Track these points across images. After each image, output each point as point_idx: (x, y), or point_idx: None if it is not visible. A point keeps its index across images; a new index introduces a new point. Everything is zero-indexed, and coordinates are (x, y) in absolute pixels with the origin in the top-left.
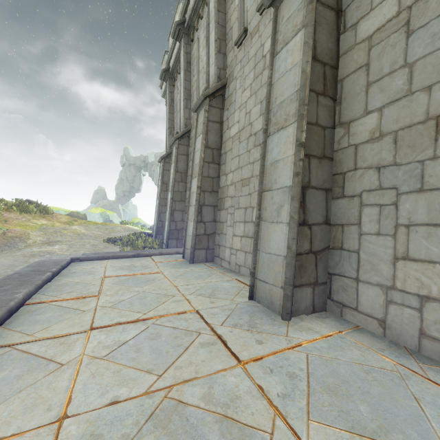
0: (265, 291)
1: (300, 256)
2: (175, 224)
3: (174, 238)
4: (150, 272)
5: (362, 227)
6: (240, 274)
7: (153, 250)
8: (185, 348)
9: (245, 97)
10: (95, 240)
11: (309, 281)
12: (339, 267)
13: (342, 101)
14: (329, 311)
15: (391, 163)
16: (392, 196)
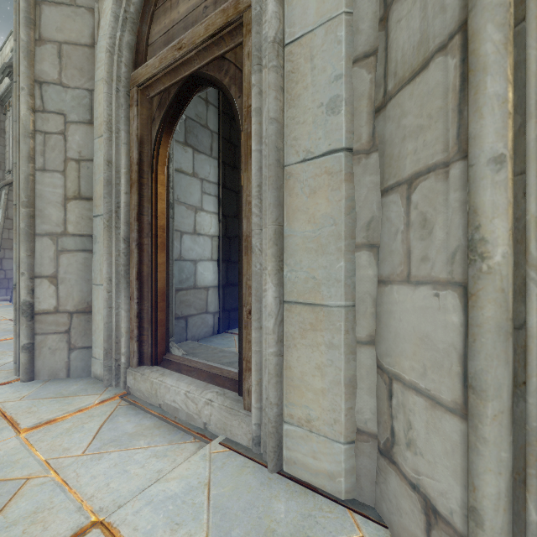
0: None
1: None
2: (5, 273)
3: (3, 287)
4: None
5: None
6: None
7: None
8: None
9: None
10: None
11: None
12: None
13: None
14: None
15: None
16: None
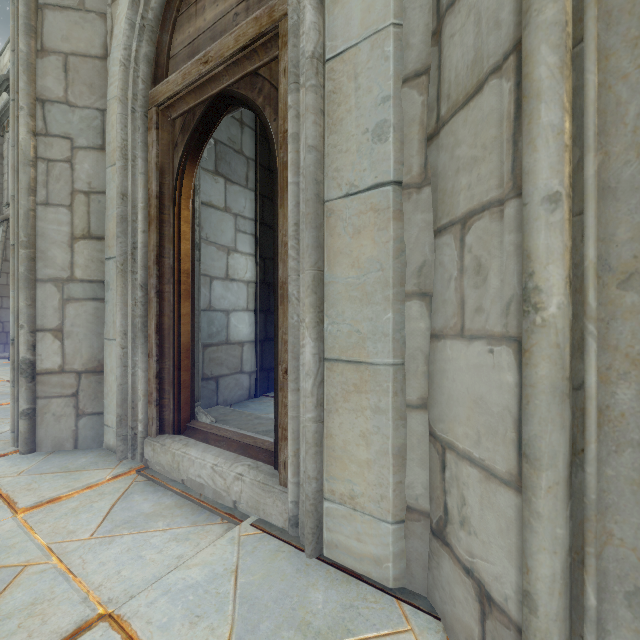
0: None
1: None
2: (2, 325)
3: None
4: None
5: None
6: None
7: None
8: None
9: None
10: None
11: None
12: None
13: None
14: None
15: None
16: None
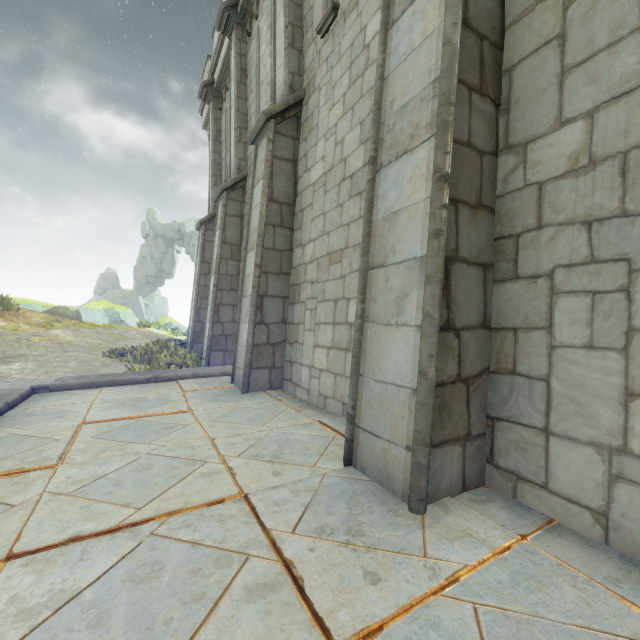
0: (375, 451)
1: (441, 389)
2: (222, 327)
3: (219, 349)
4: (171, 411)
5: (556, 333)
6: (326, 412)
7: (183, 370)
8: (211, 607)
9: (335, 117)
10: (88, 354)
11: (457, 434)
12: (510, 406)
13: (510, 106)
14: (491, 487)
15: (615, 212)
16: (620, 276)
